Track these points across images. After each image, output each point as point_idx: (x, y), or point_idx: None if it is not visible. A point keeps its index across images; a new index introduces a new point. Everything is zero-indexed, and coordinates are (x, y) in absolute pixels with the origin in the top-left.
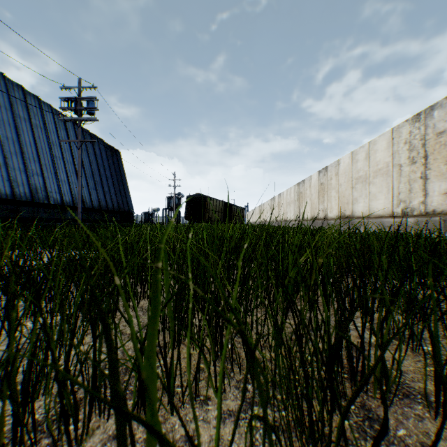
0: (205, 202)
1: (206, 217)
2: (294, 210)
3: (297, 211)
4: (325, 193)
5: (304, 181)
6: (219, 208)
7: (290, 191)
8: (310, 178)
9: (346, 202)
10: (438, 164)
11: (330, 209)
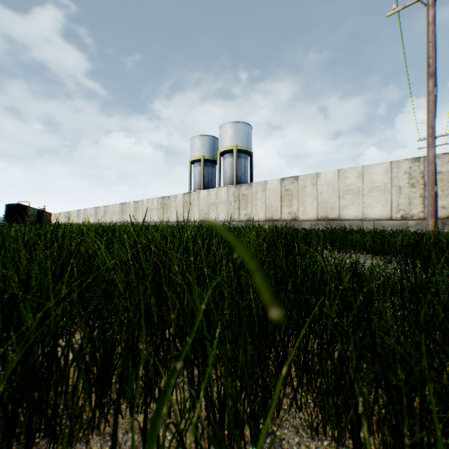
0: (27, 210)
1: (27, 220)
2: (94, 218)
3: (96, 219)
4: (106, 214)
5: (99, 207)
6: (35, 214)
7: (92, 209)
8: (101, 207)
9: (111, 218)
10: (124, 214)
11: (107, 220)
